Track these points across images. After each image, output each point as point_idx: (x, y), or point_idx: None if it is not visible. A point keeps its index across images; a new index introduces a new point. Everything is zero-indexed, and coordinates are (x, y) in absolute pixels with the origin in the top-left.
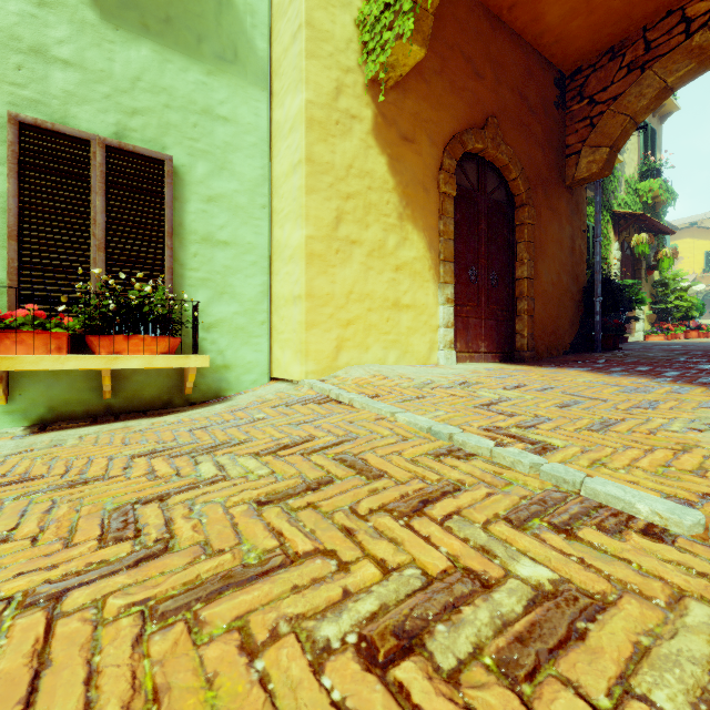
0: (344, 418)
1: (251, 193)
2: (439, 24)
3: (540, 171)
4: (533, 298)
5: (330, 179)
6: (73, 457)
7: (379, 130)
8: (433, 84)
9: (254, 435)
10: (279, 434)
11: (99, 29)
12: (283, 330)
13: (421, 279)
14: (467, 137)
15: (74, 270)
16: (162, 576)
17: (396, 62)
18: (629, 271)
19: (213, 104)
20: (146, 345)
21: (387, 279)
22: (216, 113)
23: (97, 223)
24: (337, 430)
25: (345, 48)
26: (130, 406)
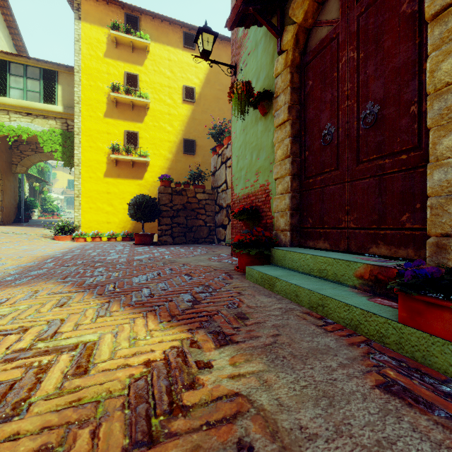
0: None
1: None
2: None
3: (5, 169)
4: (3, 207)
5: None
6: None
7: None
8: None
9: None
10: None
11: None
12: None
13: None
14: None
15: None
16: None
17: None
18: (33, 193)
19: None
20: None
21: None
22: None
23: None
24: None
25: None
26: None
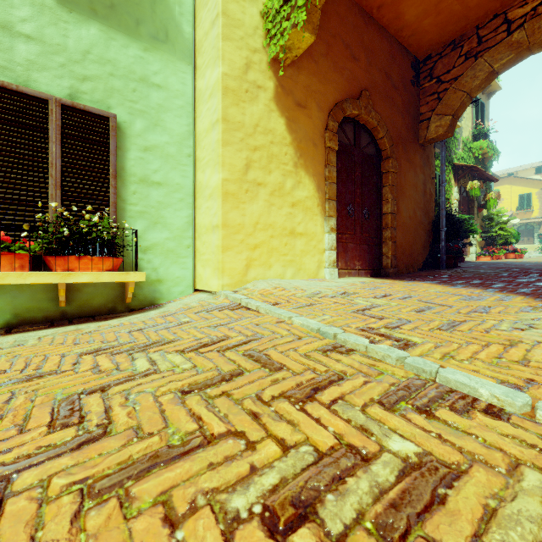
0: (252, 322)
1: (179, 145)
2: (325, 18)
3: (401, 132)
4: (395, 229)
5: (241, 134)
6: (32, 355)
7: (279, 98)
8: (320, 64)
9: (180, 335)
10: (200, 334)
11: (55, 11)
12: (204, 252)
13: (311, 213)
14: (346, 105)
15: (35, 203)
16: (100, 457)
17: (292, 46)
18: (465, 208)
19: (149, 74)
20: (94, 264)
21: (285, 212)
22: (151, 81)
23: (54, 166)
24: (246, 331)
25: (253, 33)
26: (81, 312)
